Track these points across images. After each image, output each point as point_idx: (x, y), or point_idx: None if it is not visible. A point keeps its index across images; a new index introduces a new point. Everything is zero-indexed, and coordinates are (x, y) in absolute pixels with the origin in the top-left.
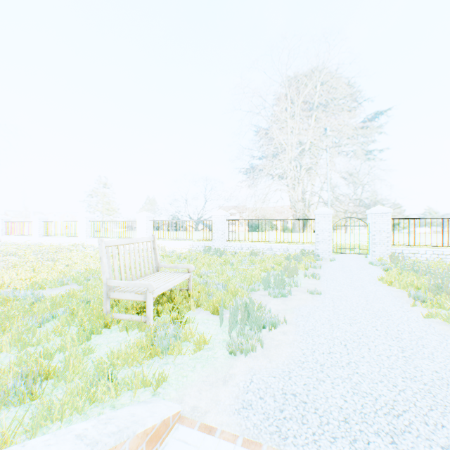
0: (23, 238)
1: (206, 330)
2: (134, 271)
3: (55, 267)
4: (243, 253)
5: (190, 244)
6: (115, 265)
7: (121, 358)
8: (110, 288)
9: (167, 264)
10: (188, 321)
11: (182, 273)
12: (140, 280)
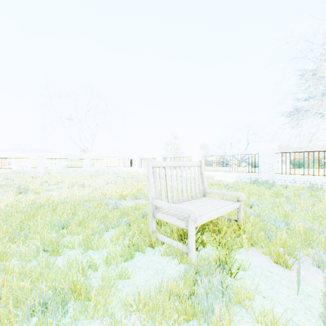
0: (130, 168)
1: (271, 293)
2: (180, 194)
3: (138, 186)
4: (297, 187)
5: (236, 175)
6: (161, 186)
7: (146, 309)
8: (155, 208)
9: (213, 190)
10: (240, 267)
11: (230, 201)
12: (185, 203)
